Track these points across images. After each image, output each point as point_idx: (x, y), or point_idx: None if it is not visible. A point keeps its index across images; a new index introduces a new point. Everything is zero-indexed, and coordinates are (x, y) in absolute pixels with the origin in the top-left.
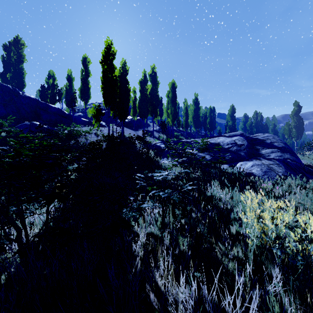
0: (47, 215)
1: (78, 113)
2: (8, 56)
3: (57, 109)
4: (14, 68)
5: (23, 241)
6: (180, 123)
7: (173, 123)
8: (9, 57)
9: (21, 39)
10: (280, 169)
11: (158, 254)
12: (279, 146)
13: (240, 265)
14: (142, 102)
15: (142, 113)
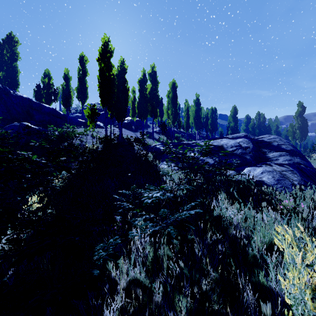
0: None
1: (75, 113)
2: (2, 54)
3: (52, 109)
4: (8, 67)
5: None
6: (181, 125)
7: (173, 125)
8: (3, 55)
9: (14, 36)
10: (296, 177)
11: None
12: (287, 149)
13: None
14: (141, 102)
15: (141, 114)
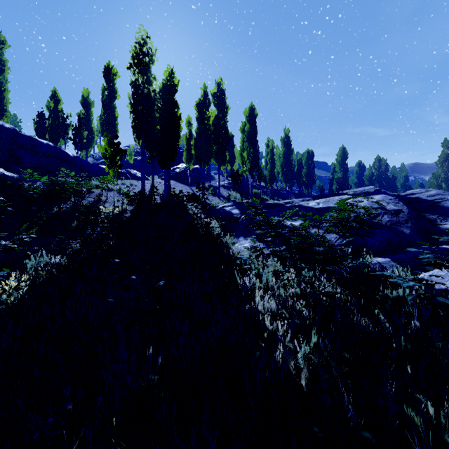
0: None
1: (102, 159)
2: None
3: (53, 148)
4: None
5: None
6: (262, 175)
7: (252, 174)
8: None
9: None
10: None
11: None
12: None
13: None
14: (200, 138)
15: (200, 157)
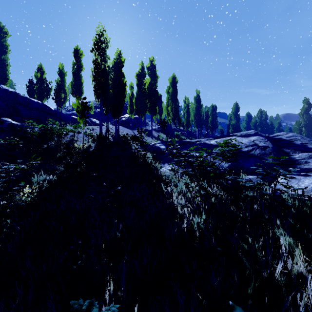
0: None
1: (72, 111)
2: None
3: (41, 104)
4: None
5: None
6: (181, 122)
7: (174, 122)
8: None
9: (4, 27)
10: None
11: None
12: None
13: None
14: (139, 97)
15: (139, 110)
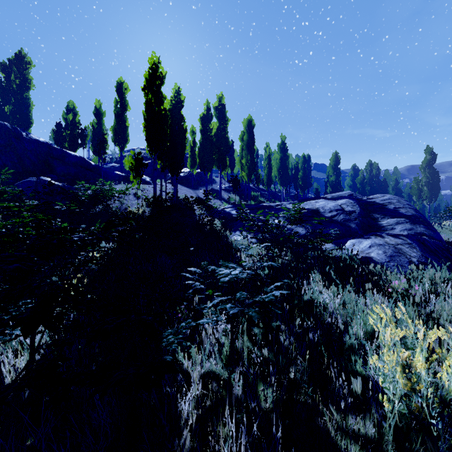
0: (32, 346)
1: (110, 163)
2: (8, 80)
3: (79, 158)
4: (16, 98)
5: (6, 375)
6: (259, 179)
7: (249, 179)
8: (9, 82)
9: (26, 55)
10: (414, 252)
11: (222, 418)
12: (408, 215)
13: (372, 451)
14: (203, 148)
15: (203, 164)
